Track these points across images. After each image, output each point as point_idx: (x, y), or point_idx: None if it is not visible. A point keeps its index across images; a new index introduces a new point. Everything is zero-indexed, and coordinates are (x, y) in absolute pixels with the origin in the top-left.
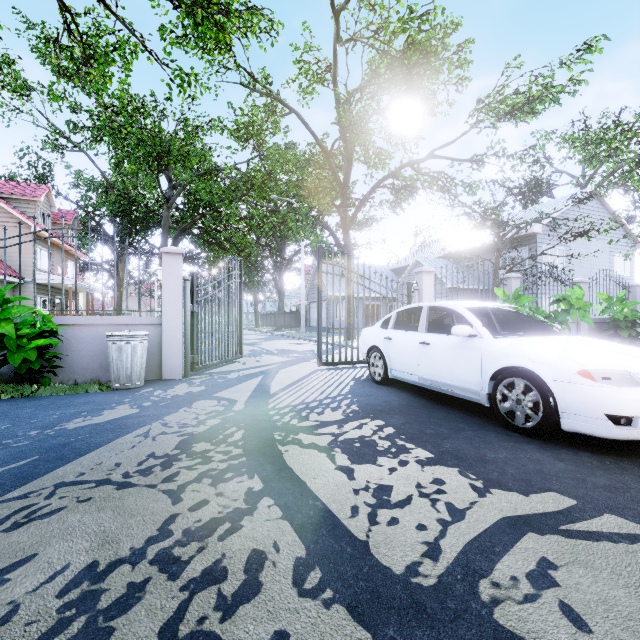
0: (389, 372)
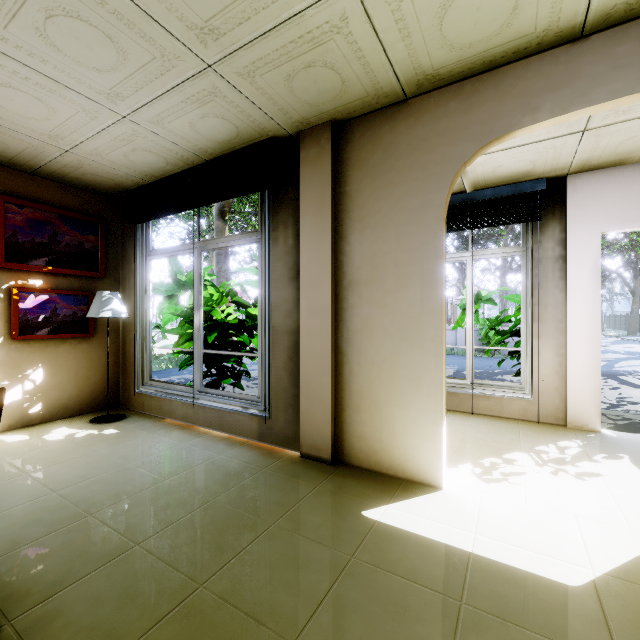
0: None
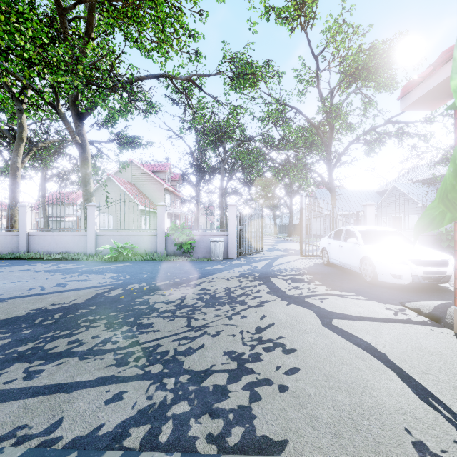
0: (329, 260)
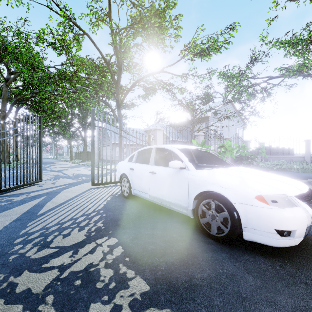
0: (132, 191)
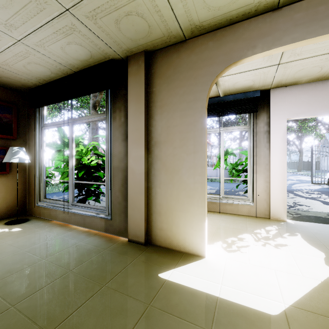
0: None
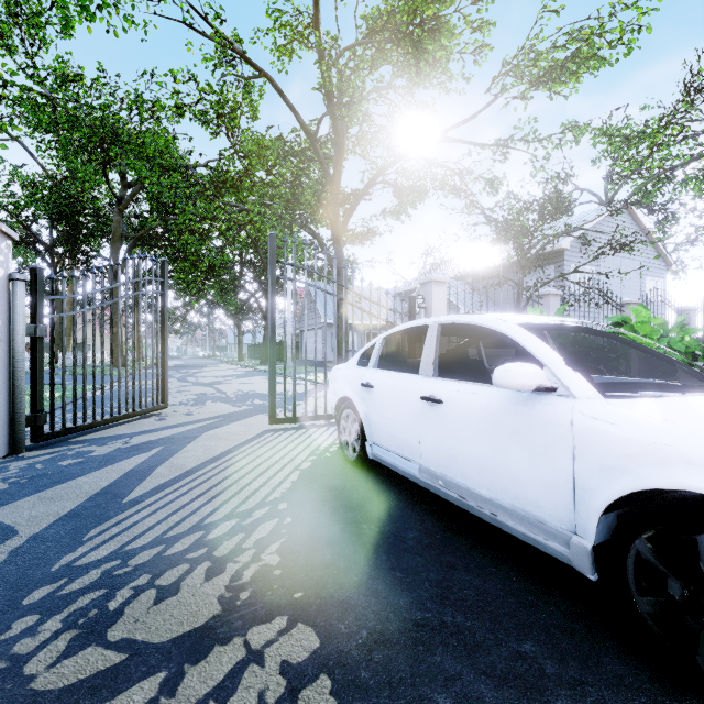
0: (368, 448)
